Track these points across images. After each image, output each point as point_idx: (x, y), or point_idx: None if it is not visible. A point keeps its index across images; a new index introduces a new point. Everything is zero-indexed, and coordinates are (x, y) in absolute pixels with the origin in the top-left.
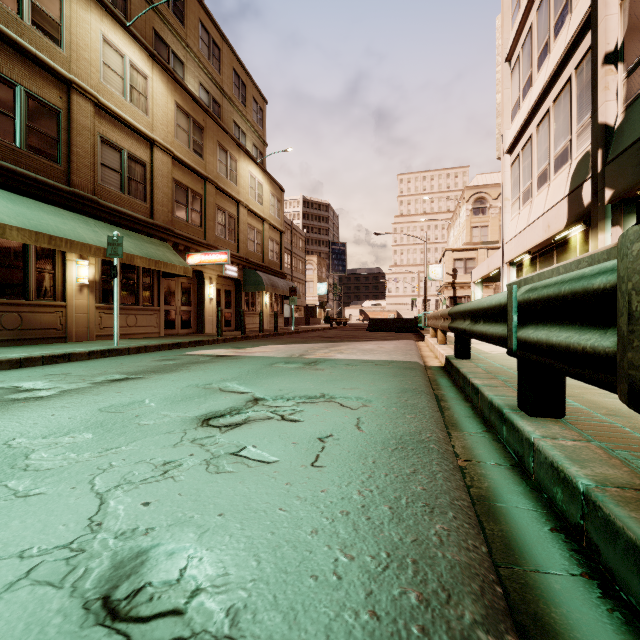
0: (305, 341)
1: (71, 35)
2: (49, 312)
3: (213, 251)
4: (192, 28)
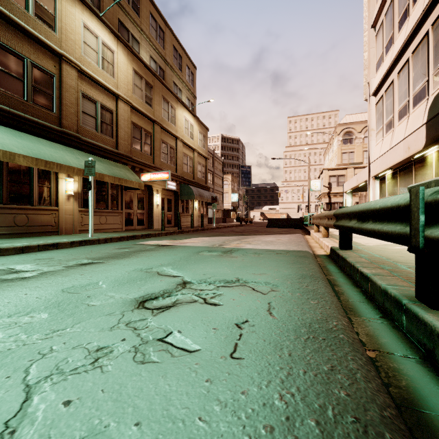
0: (223, 234)
1: (62, 23)
2: (47, 214)
3: (159, 171)
4: (145, 18)
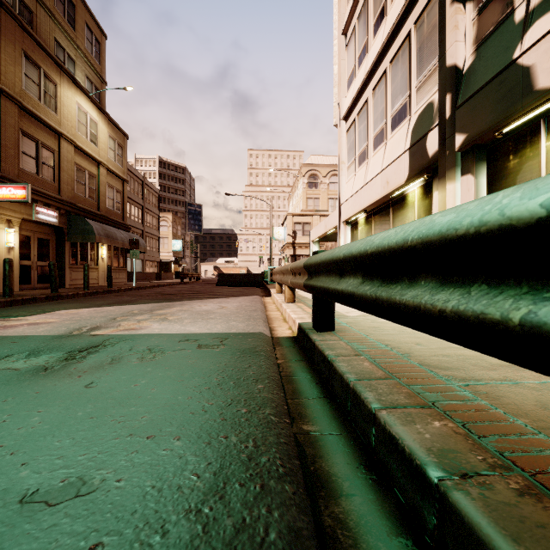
0: (133, 300)
1: None
2: None
3: (3, 183)
4: None
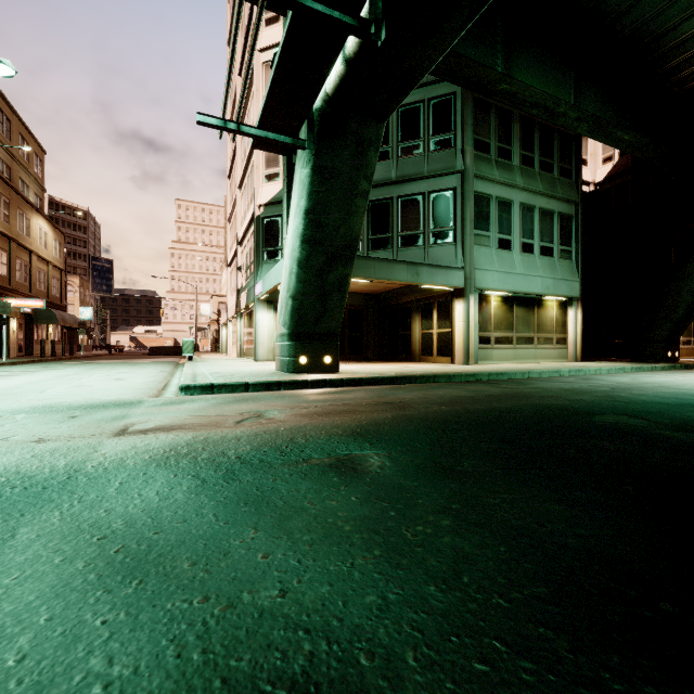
0: (113, 359)
1: None
2: None
3: (30, 299)
4: None
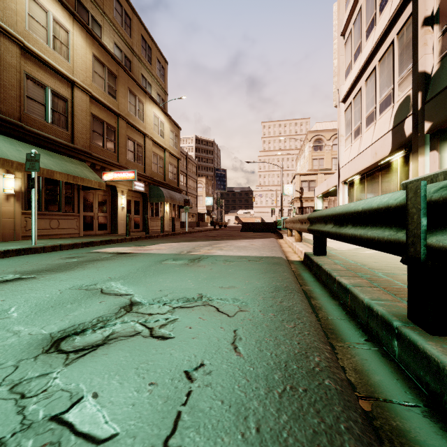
0: (194, 239)
1: None
2: None
3: (123, 170)
4: None
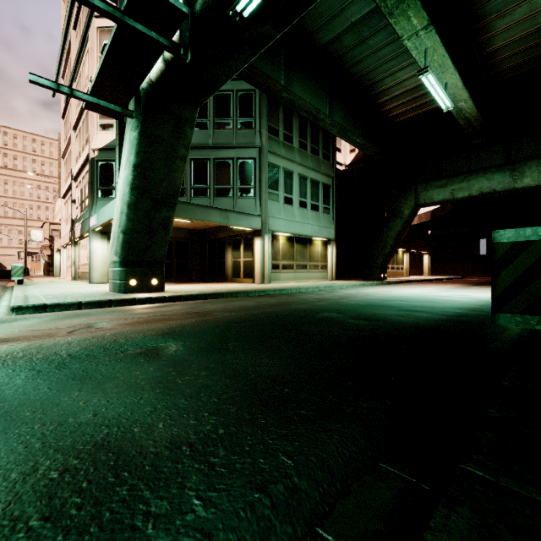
0: None
1: None
2: None
3: None
4: None
